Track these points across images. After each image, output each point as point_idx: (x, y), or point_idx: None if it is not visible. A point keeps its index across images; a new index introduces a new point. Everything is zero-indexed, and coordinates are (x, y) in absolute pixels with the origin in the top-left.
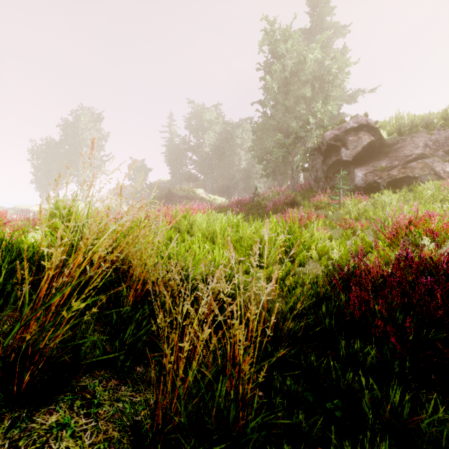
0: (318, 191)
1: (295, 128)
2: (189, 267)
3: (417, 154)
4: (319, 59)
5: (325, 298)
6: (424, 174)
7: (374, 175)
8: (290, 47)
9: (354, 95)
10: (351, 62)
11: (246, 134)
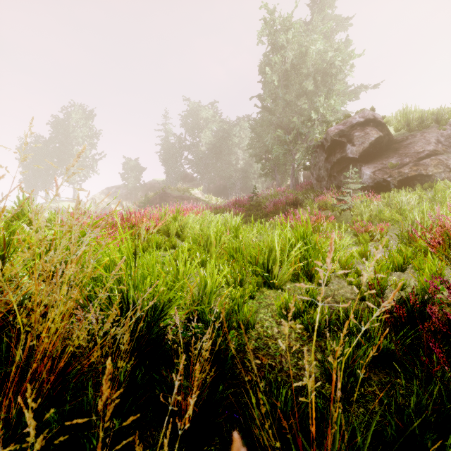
0: (321, 190)
1: (295, 124)
2: (161, 304)
3: (430, 151)
4: (322, 51)
5: (383, 353)
6: (439, 172)
7: (384, 172)
8: (290, 38)
9: (357, 91)
10: (355, 54)
11: (244, 132)
